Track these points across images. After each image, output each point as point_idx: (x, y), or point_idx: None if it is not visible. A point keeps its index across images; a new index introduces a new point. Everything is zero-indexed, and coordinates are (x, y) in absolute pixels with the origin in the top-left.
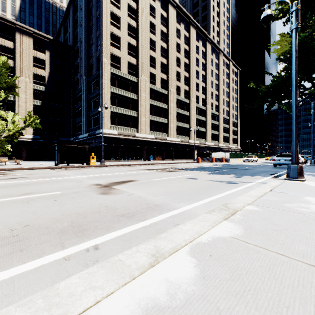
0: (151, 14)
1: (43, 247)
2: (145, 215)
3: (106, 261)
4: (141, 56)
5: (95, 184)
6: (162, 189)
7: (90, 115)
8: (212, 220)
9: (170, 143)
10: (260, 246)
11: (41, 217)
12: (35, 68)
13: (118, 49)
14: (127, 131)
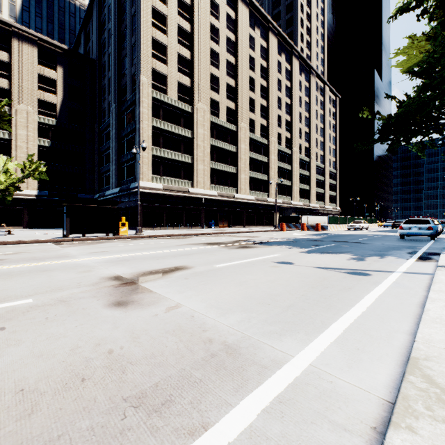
0: (213, 12)
1: None
2: (202, 401)
3: None
4: (198, 74)
5: (110, 278)
6: (236, 290)
7: (123, 161)
8: None
9: (239, 202)
10: None
11: None
12: (41, 91)
13: (164, 64)
14: (177, 184)
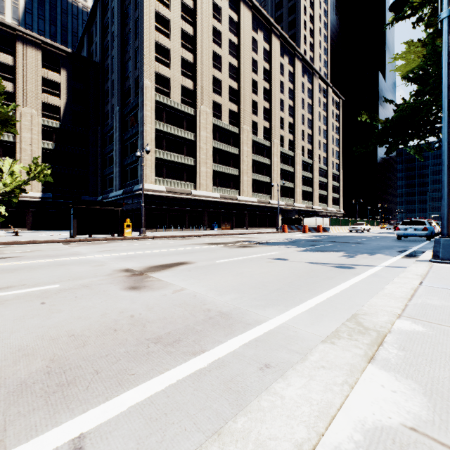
0: (215, 16)
1: None
2: (202, 340)
3: None
4: (200, 77)
5: (122, 270)
6: (233, 279)
7: (126, 164)
8: (345, 366)
9: (242, 204)
10: None
11: None
12: (45, 94)
13: (167, 67)
14: (180, 186)
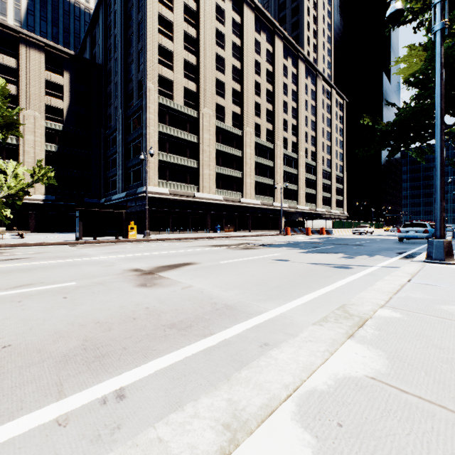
0: (218, 18)
1: (23, 394)
2: (210, 326)
3: (131, 442)
4: (203, 79)
5: (132, 270)
6: (236, 277)
7: (129, 166)
8: (328, 340)
9: (245, 207)
10: (429, 399)
11: (35, 329)
12: (48, 97)
13: (170, 70)
14: (183, 189)
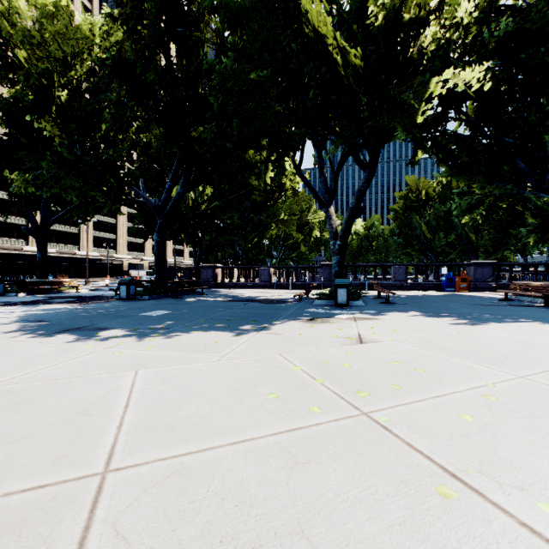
0: None
1: None
2: None
3: None
4: None
5: None
6: None
7: None
8: None
9: (82, 258)
10: None
11: None
12: None
13: None
14: (10, 243)
